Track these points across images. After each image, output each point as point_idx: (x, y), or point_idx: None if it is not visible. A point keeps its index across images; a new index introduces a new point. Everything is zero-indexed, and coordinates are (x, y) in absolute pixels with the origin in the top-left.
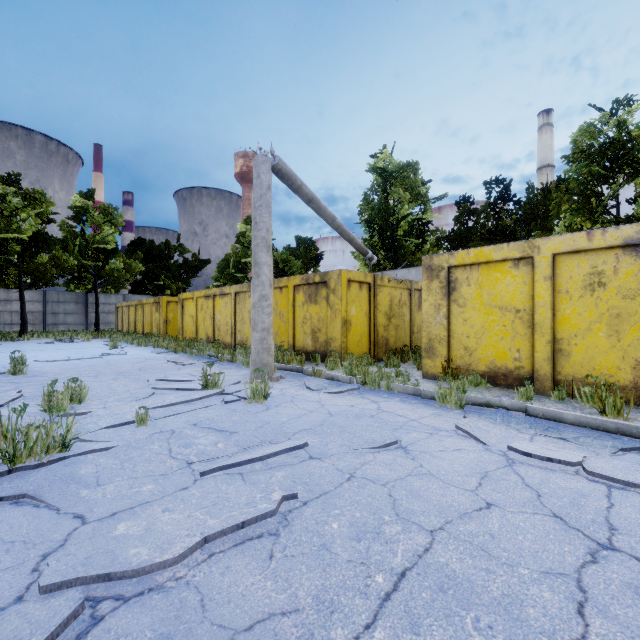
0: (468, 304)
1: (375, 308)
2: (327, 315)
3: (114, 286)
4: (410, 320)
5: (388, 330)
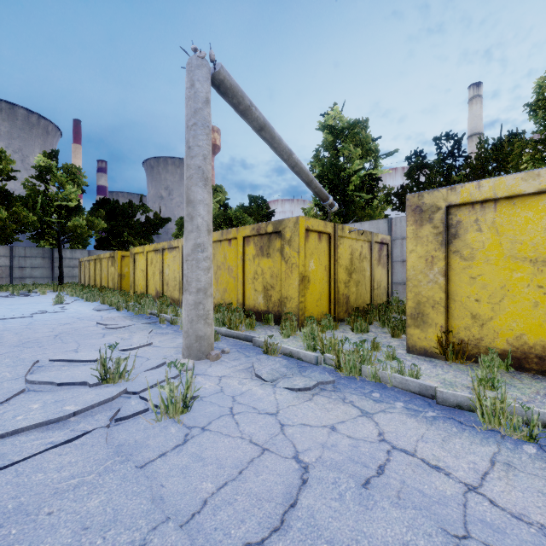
0: (478, 256)
1: (335, 262)
2: (281, 270)
3: (77, 242)
4: (370, 275)
5: (349, 287)
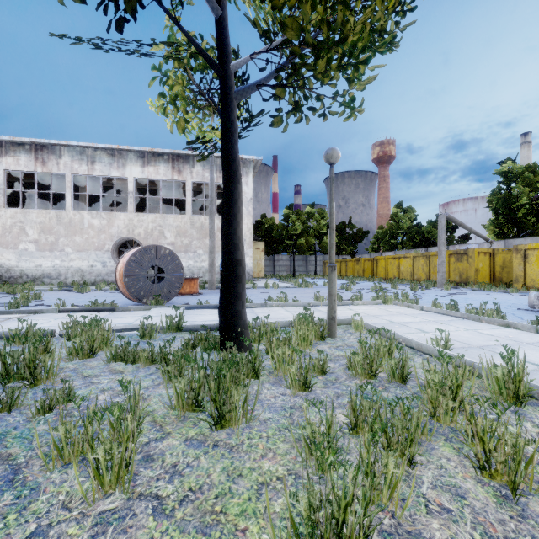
0: (532, 263)
1: (493, 264)
2: (467, 267)
3: (323, 251)
4: None
5: (502, 274)
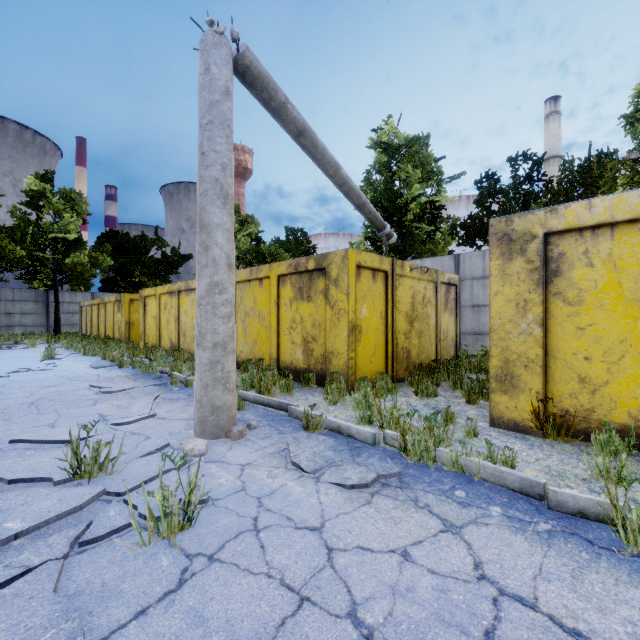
0: (588, 299)
1: (394, 307)
2: (326, 317)
3: (78, 282)
4: (436, 324)
5: (410, 338)
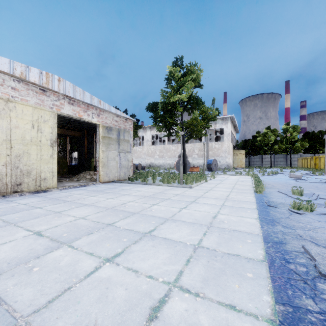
0: None
1: None
2: None
3: (296, 152)
4: None
5: None
